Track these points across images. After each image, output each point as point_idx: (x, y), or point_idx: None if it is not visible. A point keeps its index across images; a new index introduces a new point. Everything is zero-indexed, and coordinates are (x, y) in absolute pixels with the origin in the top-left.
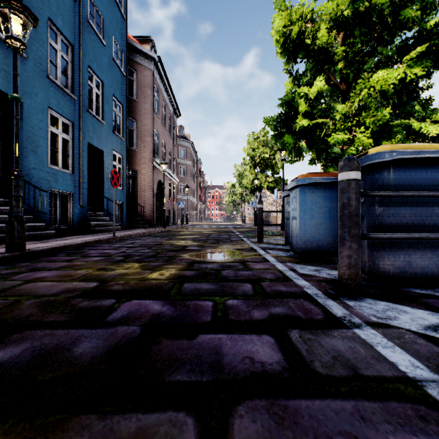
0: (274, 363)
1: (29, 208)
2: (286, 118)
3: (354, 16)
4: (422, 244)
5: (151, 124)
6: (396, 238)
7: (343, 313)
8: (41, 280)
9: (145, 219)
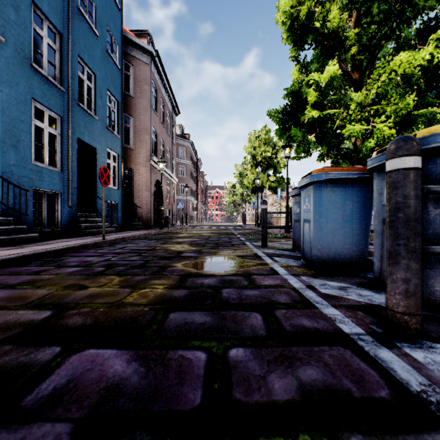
0: None
1: (9, 208)
2: (292, 110)
3: None
4: None
5: (148, 121)
6: None
7: (418, 383)
8: None
9: (142, 220)
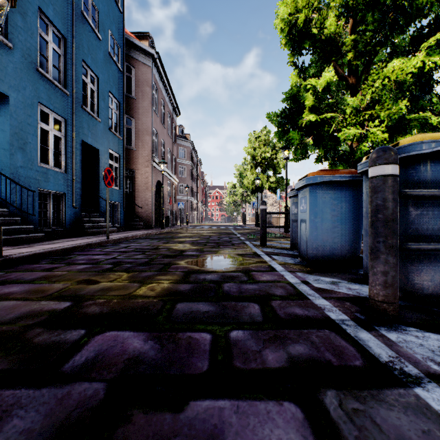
0: None
1: (16, 209)
2: (291, 113)
3: (367, 0)
4: None
5: (149, 122)
6: None
7: (388, 356)
8: (5, 297)
9: (143, 220)
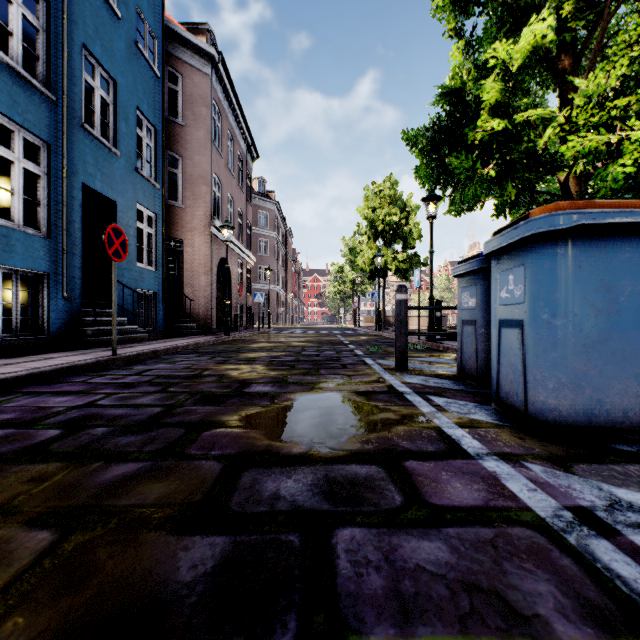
0: None
1: None
2: (451, 123)
3: None
4: None
5: (207, 164)
6: None
7: None
8: None
9: (197, 321)
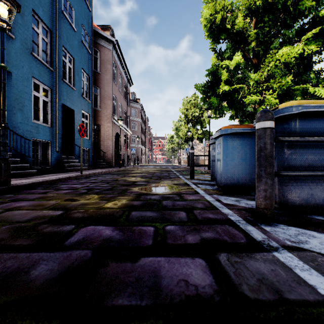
0: (206, 286)
1: (17, 152)
2: (212, 84)
3: (264, 6)
4: (322, 180)
5: (110, 90)
6: (302, 175)
7: (262, 238)
8: (18, 208)
9: (106, 162)
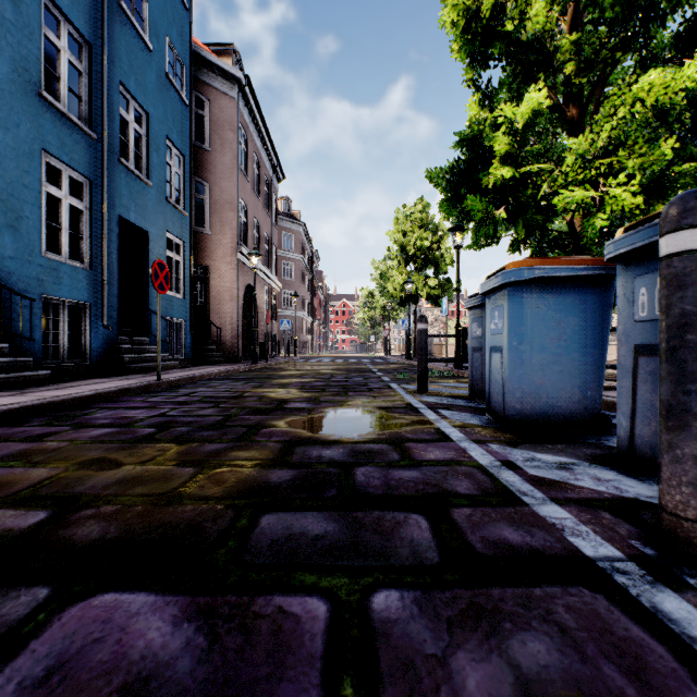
0: None
1: (3, 329)
2: (469, 167)
3: None
4: None
5: (233, 189)
6: None
7: None
8: None
9: (224, 349)
